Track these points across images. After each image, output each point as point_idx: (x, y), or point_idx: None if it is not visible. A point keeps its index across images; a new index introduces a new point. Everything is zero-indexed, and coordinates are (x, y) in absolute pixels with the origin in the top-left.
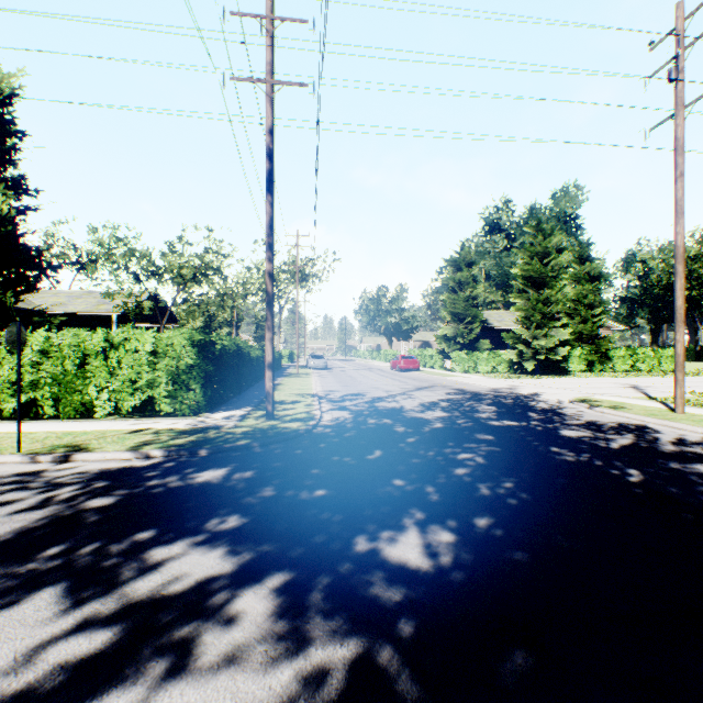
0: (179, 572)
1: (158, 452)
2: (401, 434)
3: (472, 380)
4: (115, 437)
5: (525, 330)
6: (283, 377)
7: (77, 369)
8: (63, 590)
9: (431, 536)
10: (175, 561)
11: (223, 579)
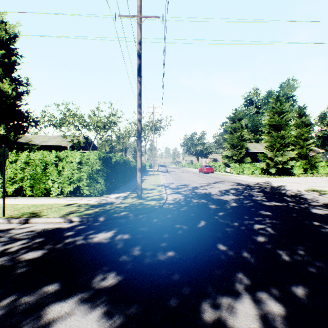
0: None
1: (76, 218)
2: (214, 209)
3: (243, 178)
4: (57, 208)
5: (270, 152)
6: (147, 176)
7: (42, 171)
8: None
9: (263, 306)
10: (61, 323)
11: None
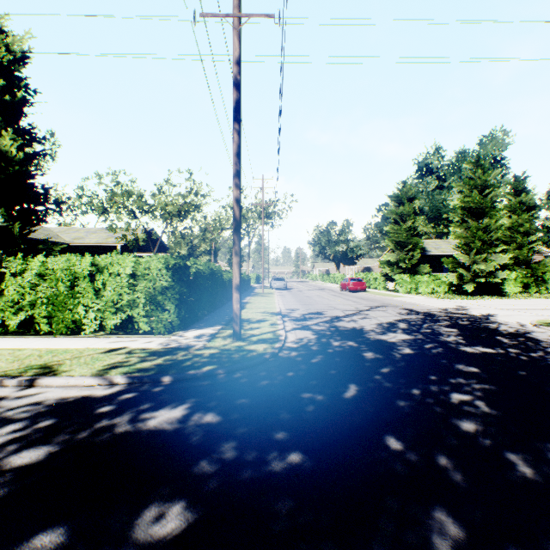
0: None
1: (121, 378)
2: (371, 361)
3: (418, 300)
4: (89, 357)
5: (465, 255)
6: (251, 296)
7: (67, 290)
8: None
9: None
10: None
11: None
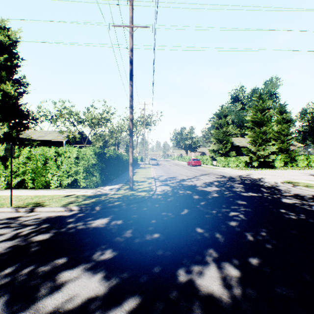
0: (73, 293)
1: (76, 207)
2: (197, 199)
3: (227, 171)
4: (57, 199)
5: (253, 146)
6: (138, 169)
7: (42, 166)
8: (3, 303)
9: (224, 271)
10: (72, 283)
11: (98, 300)
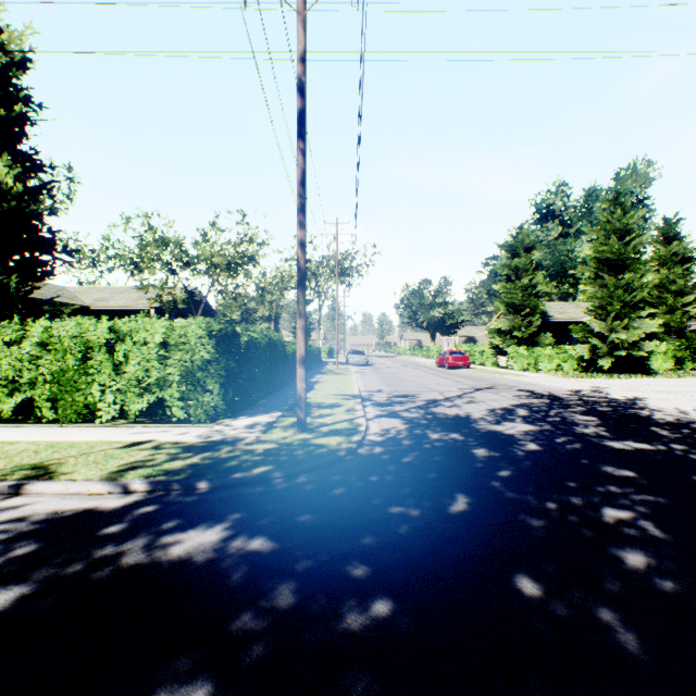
0: None
1: (139, 484)
2: (485, 461)
3: (539, 380)
4: (101, 454)
5: (599, 321)
6: (322, 374)
7: (77, 365)
8: None
9: None
10: None
11: None
